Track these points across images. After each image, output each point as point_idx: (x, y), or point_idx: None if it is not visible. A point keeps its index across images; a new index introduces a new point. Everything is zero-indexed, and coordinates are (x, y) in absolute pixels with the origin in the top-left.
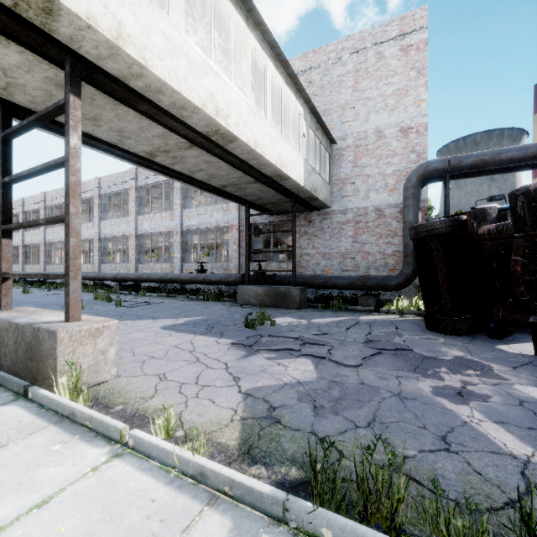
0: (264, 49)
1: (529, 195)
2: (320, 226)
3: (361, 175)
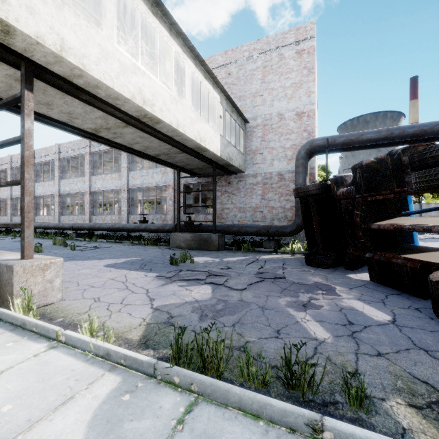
0: (185, 52)
1: (362, 168)
2: (236, 186)
3: (267, 148)
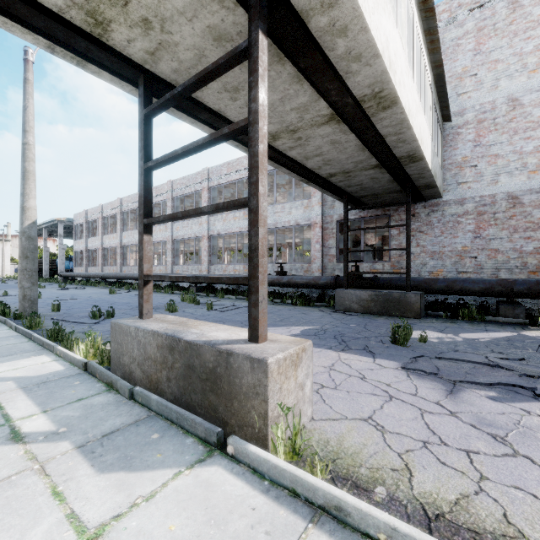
0: None
1: None
2: (426, 219)
3: (485, 156)
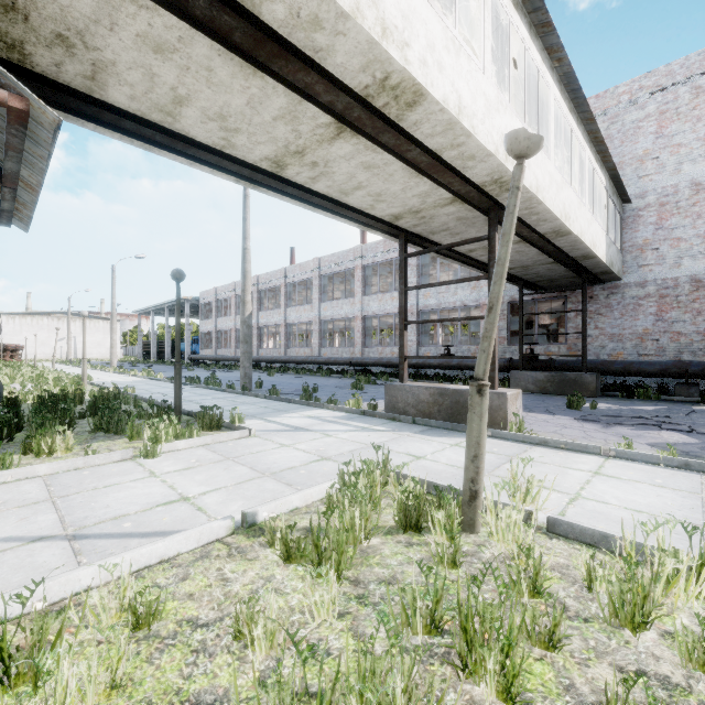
0: (584, 138)
1: None
2: (605, 302)
3: (668, 239)
